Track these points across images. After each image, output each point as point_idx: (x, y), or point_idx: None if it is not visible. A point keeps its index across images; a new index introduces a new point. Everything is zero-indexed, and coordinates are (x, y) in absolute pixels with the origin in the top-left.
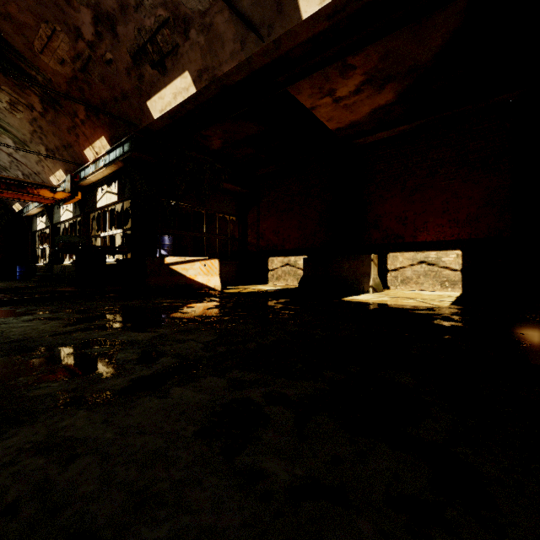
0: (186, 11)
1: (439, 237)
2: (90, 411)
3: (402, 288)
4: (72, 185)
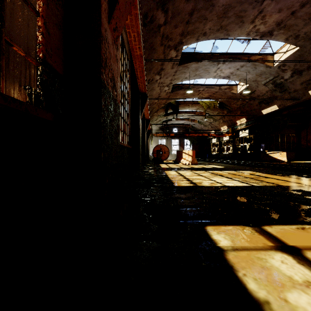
0: (276, 95)
1: None
2: None
3: None
4: (231, 131)
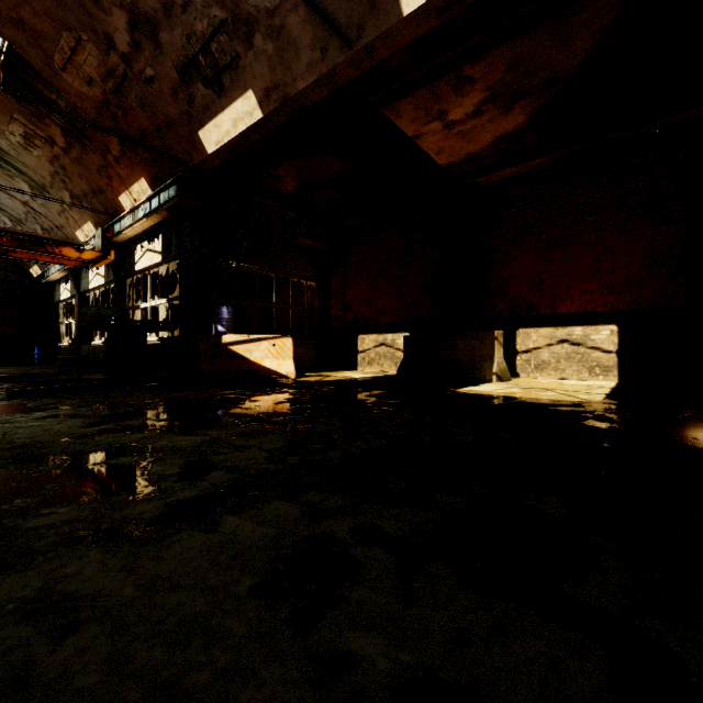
0: (250, 9)
1: (586, 307)
2: (106, 551)
3: (537, 375)
4: (103, 241)
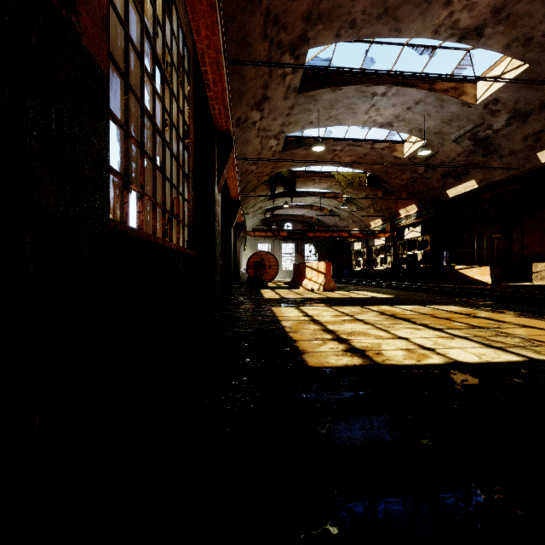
0: (476, 162)
1: None
2: None
3: None
4: (390, 228)
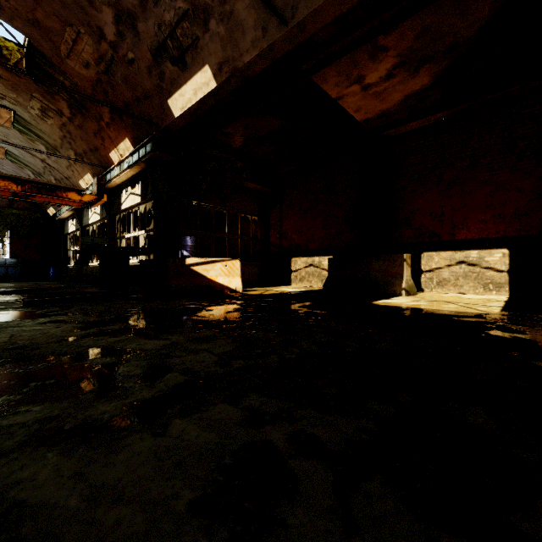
0: (206, 0)
1: (481, 234)
2: (63, 454)
3: (438, 290)
4: (98, 187)
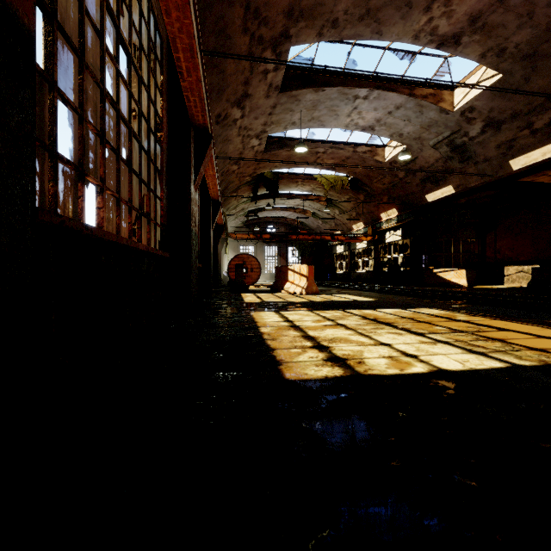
0: (453, 168)
1: None
2: None
3: None
4: (371, 231)
